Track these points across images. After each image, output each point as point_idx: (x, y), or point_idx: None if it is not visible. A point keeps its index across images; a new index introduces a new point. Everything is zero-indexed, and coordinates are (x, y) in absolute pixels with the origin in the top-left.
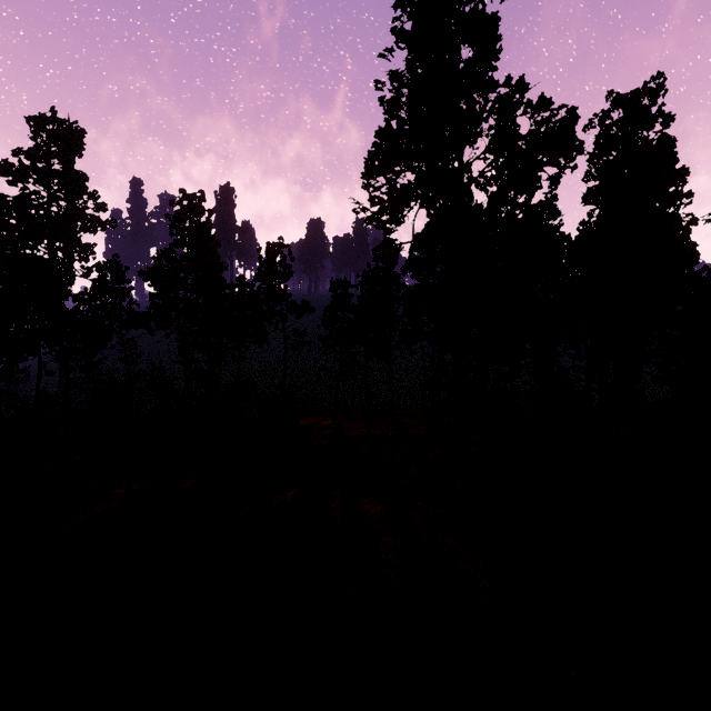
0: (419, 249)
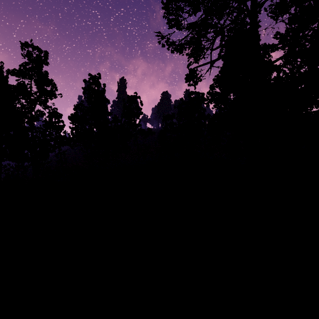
0: (216, 83)
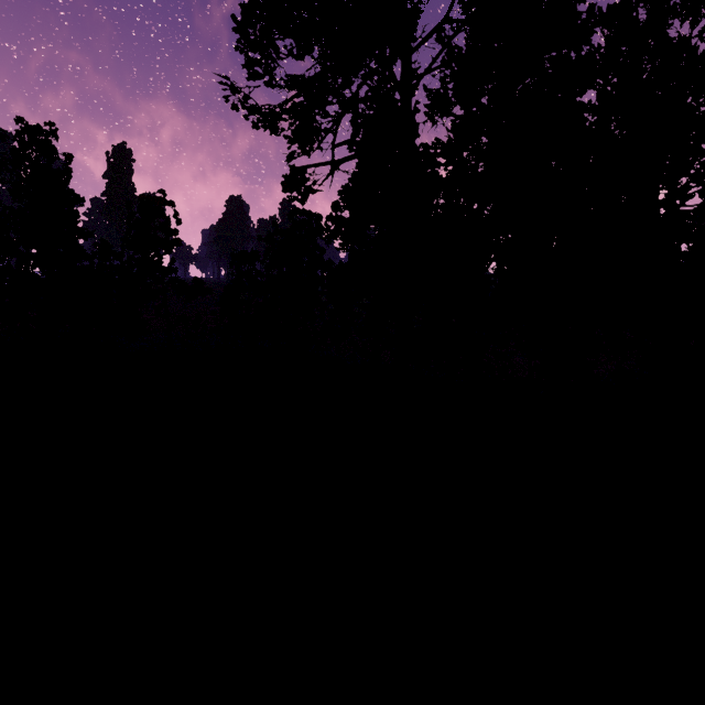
0: (345, 201)
